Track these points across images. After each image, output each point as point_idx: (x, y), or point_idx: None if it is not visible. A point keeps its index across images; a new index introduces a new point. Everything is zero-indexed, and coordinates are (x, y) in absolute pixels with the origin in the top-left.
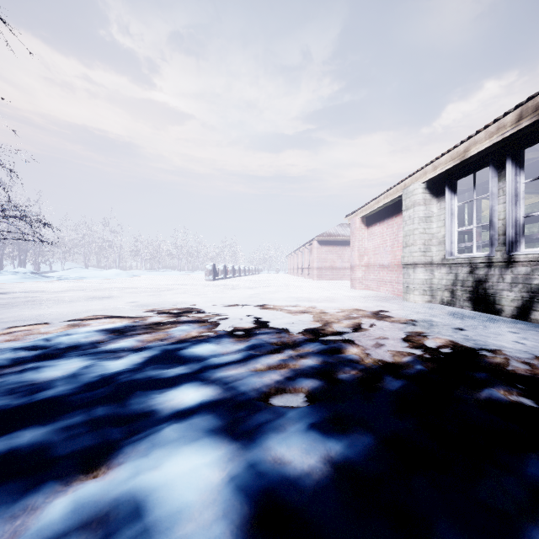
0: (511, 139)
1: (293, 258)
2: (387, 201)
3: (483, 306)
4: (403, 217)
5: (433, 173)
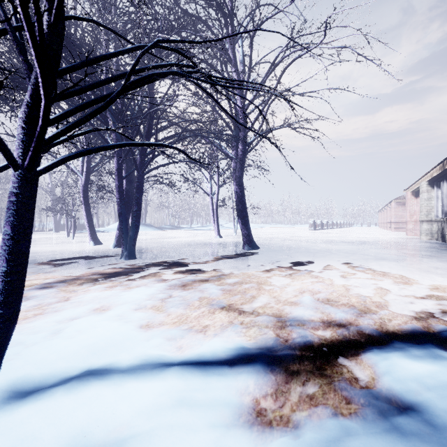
0: (446, 172)
1: (382, 214)
2: (417, 187)
3: (443, 239)
4: (419, 197)
5: (427, 179)
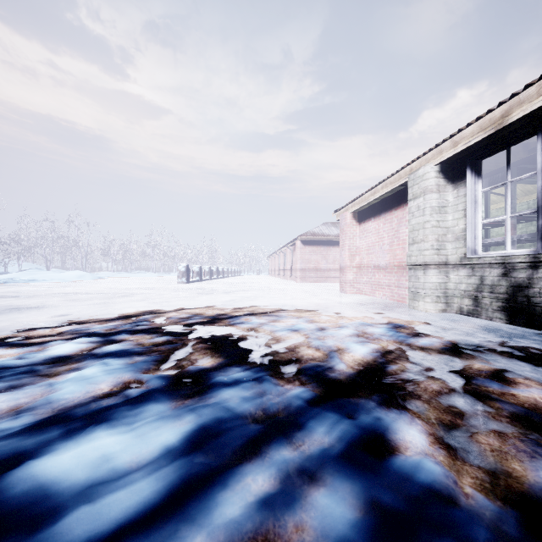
0: None
1: (274, 260)
2: (387, 191)
3: (525, 319)
4: (410, 208)
5: (452, 151)
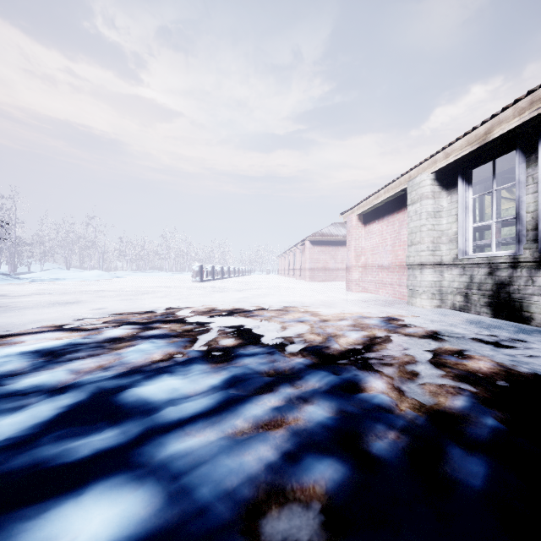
0: None
1: (284, 259)
2: (389, 196)
3: (507, 313)
4: (408, 212)
5: (444, 162)
